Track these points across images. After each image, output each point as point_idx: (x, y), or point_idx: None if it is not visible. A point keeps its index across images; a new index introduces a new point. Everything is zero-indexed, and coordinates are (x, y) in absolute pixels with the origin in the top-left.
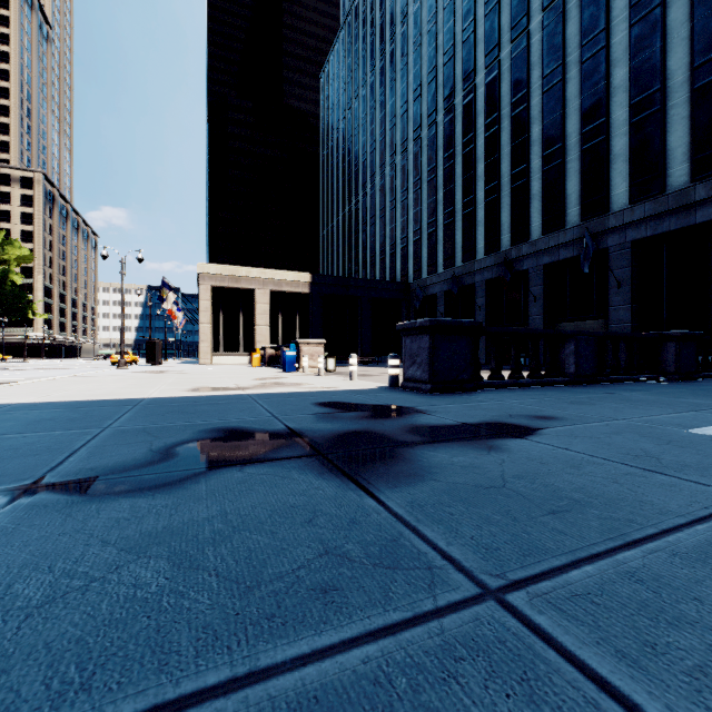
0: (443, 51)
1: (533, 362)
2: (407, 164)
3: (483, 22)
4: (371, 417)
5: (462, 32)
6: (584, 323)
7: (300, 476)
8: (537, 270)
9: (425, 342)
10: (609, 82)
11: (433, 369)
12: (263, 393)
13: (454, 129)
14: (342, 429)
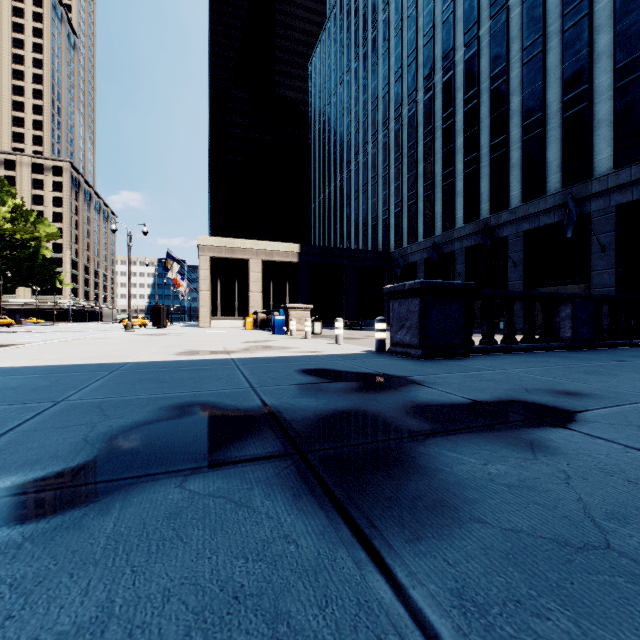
0: (423, 33)
1: (527, 326)
2: (389, 141)
3: (462, 2)
4: (361, 390)
5: (441, 14)
6: (565, 287)
7: (265, 503)
8: (517, 237)
9: (415, 305)
10: (592, 49)
11: (423, 334)
12: (247, 357)
13: (433, 106)
14: (327, 408)
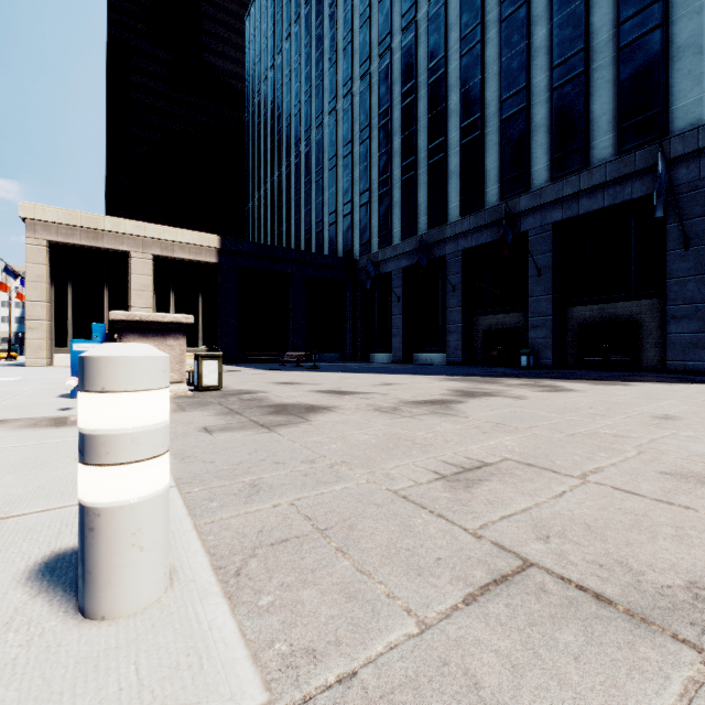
0: None
1: None
2: (352, 108)
3: None
4: None
5: None
6: (615, 305)
7: None
8: (543, 232)
9: None
10: None
11: None
12: None
13: (416, 53)
14: None
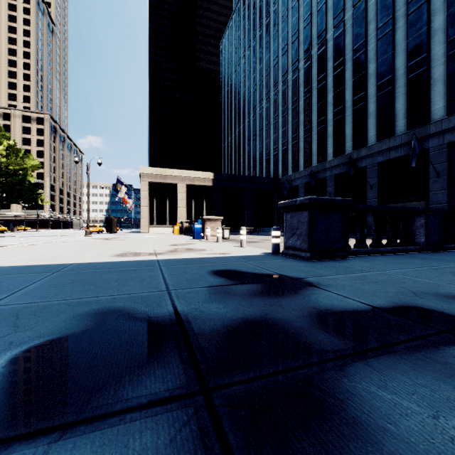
0: (303, 19)
1: (390, 233)
2: (278, 98)
3: None
4: (265, 294)
5: (316, 4)
6: (409, 204)
7: None
8: (373, 167)
9: (304, 216)
10: (429, 27)
11: (311, 240)
12: (170, 258)
13: (311, 72)
14: (235, 317)
